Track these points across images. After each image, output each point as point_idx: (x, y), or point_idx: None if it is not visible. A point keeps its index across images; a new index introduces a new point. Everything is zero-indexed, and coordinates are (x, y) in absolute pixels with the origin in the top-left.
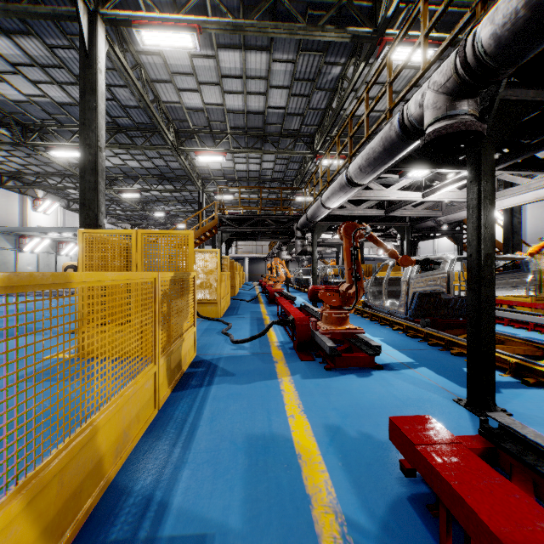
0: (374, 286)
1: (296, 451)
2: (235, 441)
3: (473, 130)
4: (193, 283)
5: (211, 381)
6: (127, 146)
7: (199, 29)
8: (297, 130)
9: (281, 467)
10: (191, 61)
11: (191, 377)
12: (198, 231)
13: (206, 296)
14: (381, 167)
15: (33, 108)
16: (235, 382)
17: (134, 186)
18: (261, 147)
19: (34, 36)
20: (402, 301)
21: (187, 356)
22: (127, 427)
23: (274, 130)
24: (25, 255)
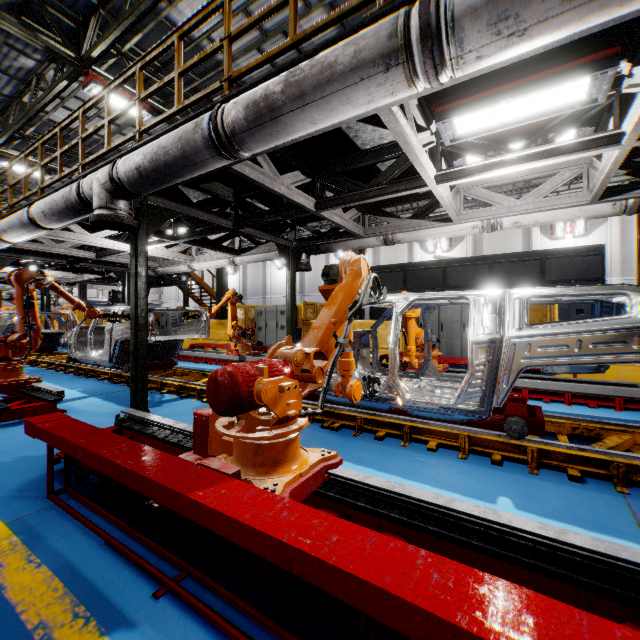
0: (81, 337)
1: None
2: None
3: (126, 223)
4: None
5: None
6: None
7: None
8: None
9: None
10: None
11: None
12: None
13: None
14: (68, 220)
15: None
16: None
17: None
18: None
19: None
20: (106, 349)
21: None
22: None
23: None
24: None
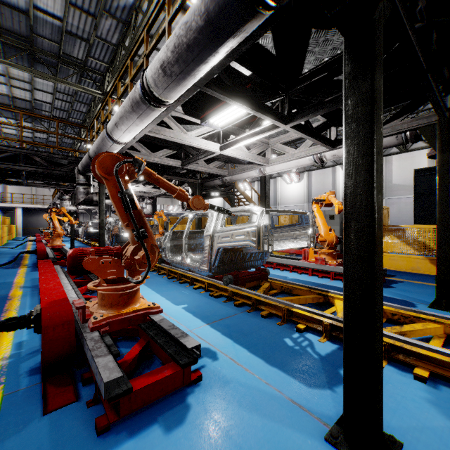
0: (172, 241)
1: None
2: None
3: None
4: None
5: None
6: None
7: None
8: (83, 61)
9: None
10: None
11: None
12: None
13: None
14: (195, 68)
15: None
16: None
17: None
18: (30, 67)
19: None
20: (205, 257)
21: None
22: None
23: (48, 48)
24: None
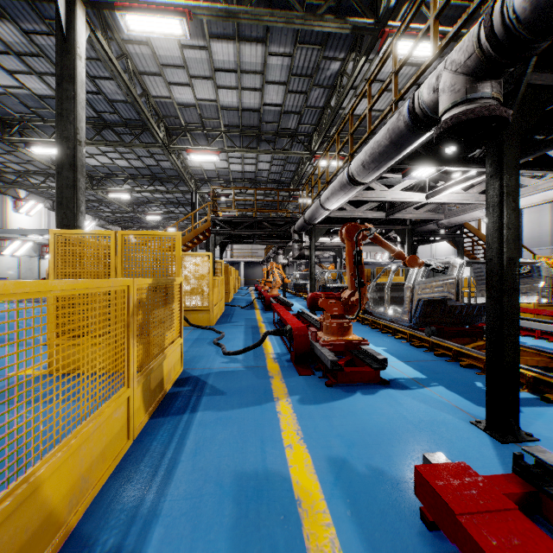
0: (375, 292)
1: (295, 495)
2: (221, 482)
3: (497, 115)
4: (179, 290)
5: (197, 401)
6: (115, 143)
7: (189, 15)
8: (295, 129)
9: (277, 518)
10: (182, 52)
11: (175, 397)
12: (190, 234)
13: (197, 302)
14: (386, 163)
15: (11, 100)
16: (225, 402)
17: (124, 187)
18: (257, 147)
19: (8, 20)
20: (406, 308)
21: (172, 372)
22: (86, 470)
23: (270, 129)
24: (5, 259)
